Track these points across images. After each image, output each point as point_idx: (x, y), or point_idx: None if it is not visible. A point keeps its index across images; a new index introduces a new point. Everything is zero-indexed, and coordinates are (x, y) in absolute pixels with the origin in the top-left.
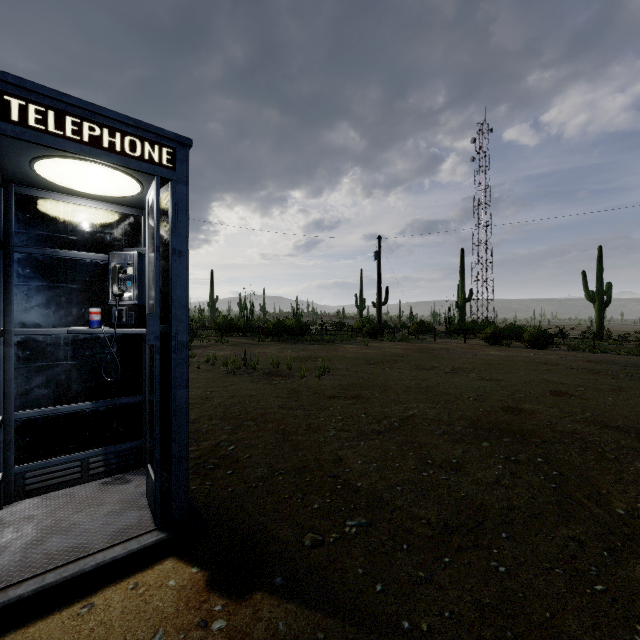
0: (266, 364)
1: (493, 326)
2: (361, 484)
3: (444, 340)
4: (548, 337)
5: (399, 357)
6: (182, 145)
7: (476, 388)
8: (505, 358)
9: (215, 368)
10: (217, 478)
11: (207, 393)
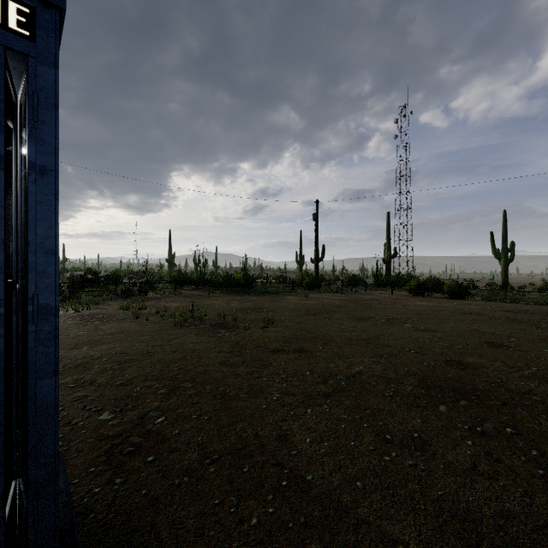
0: (213, 315)
1: (416, 279)
2: (312, 478)
3: (373, 291)
4: (465, 289)
5: (337, 308)
6: (47, 5)
7: (415, 340)
8: (432, 308)
9: (164, 320)
10: (132, 470)
11: (149, 348)
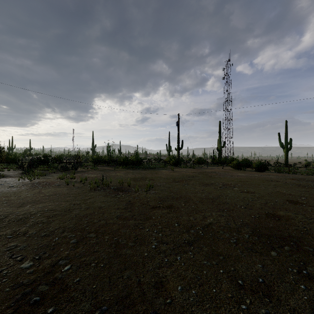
0: (116, 182)
1: (237, 160)
2: None
3: (212, 167)
4: (265, 165)
5: (191, 177)
6: None
7: (242, 198)
8: (248, 177)
9: (84, 185)
10: None
11: (71, 206)
